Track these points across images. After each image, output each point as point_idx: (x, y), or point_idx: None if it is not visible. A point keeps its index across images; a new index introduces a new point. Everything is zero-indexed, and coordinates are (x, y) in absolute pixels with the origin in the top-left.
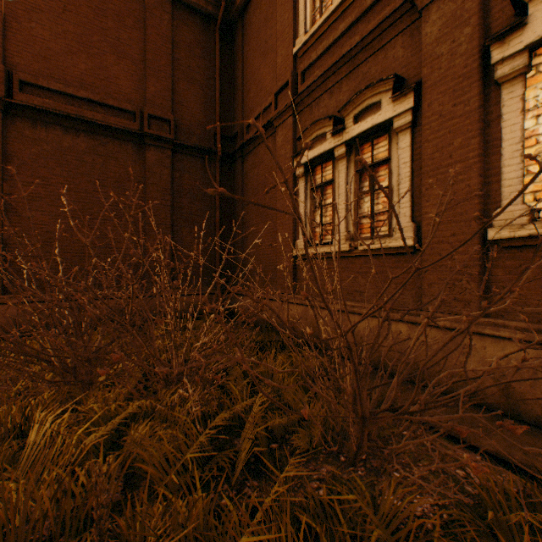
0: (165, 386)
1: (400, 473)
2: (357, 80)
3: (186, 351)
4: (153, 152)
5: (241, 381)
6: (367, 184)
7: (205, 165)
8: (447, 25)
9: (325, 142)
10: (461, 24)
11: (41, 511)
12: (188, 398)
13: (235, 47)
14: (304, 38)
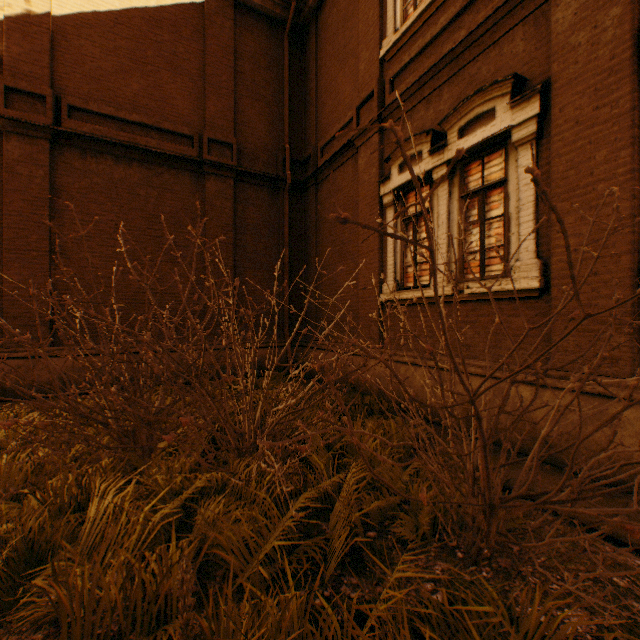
0: (237, 456)
1: (537, 578)
2: (463, 85)
3: (260, 415)
4: (213, 181)
5: (324, 452)
6: (475, 212)
7: (272, 196)
8: (586, 7)
9: (421, 163)
10: (607, 5)
11: (109, 601)
12: (265, 471)
13: (306, 55)
14: (393, 38)
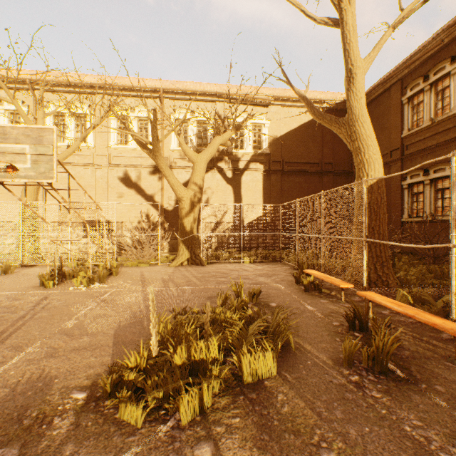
0: None
1: None
2: (435, 156)
3: None
4: (325, 178)
5: None
6: (439, 195)
7: (345, 179)
8: None
9: (419, 177)
10: None
11: None
12: None
13: None
14: (407, 133)
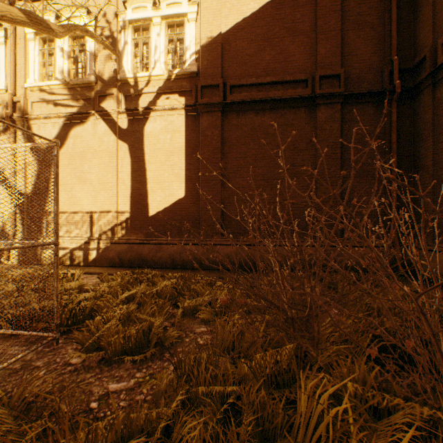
0: None
1: None
2: None
3: None
4: (323, 110)
5: None
6: None
7: (376, 109)
8: None
9: None
10: None
11: None
12: None
13: None
14: None
